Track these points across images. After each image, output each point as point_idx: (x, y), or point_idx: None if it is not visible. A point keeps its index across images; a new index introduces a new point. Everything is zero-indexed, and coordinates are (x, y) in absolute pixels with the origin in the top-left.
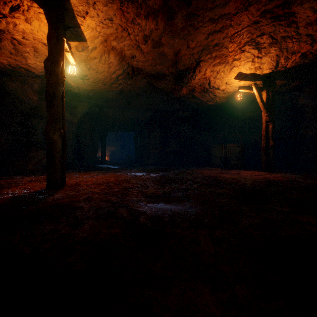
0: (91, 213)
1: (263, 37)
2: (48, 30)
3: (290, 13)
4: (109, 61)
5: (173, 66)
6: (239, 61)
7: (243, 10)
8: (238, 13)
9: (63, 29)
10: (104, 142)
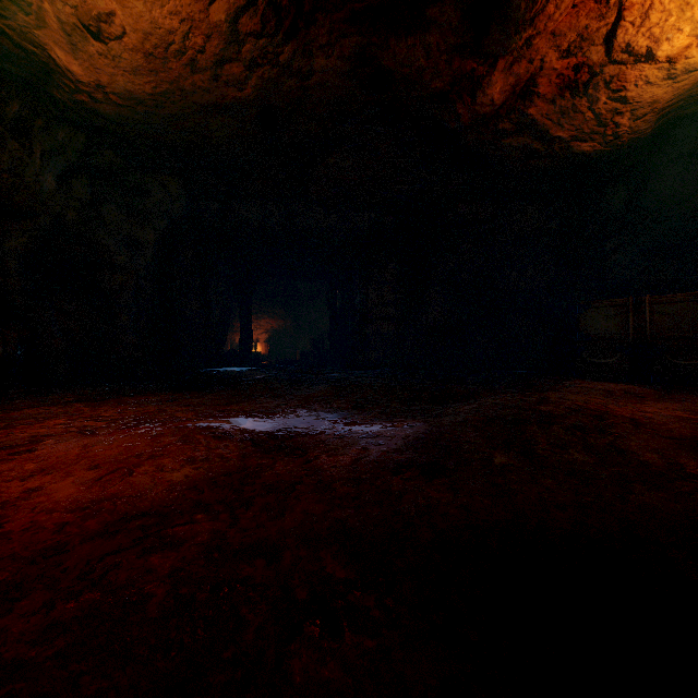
0: None
1: None
2: None
3: None
4: None
5: None
6: None
7: None
8: None
9: None
10: (248, 305)
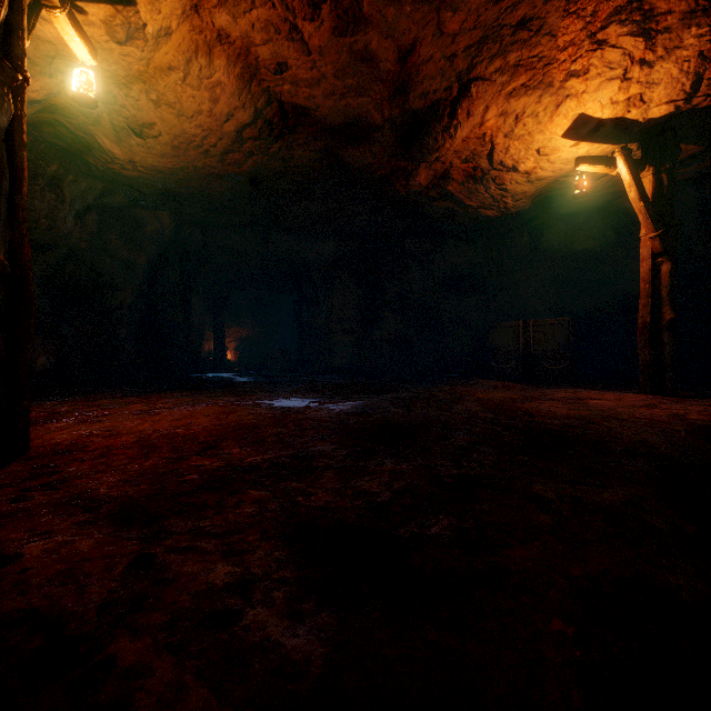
0: None
1: None
2: None
3: None
4: (213, 78)
5: (393, 99)
6: (585, 79)
7: None
8: None
9: None
10: (222, 316)
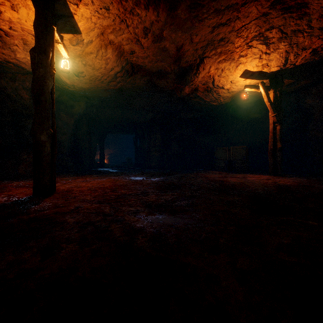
0: (75, 231)
1: (272, 31)
2: (35, 16)
3: (302, 3)
4: (107, 56)
5: (175, 63)
6: (246, 58)
7: (252, 0)
8: (246, 3)
9: (53, 17)
10: (103, 144)
